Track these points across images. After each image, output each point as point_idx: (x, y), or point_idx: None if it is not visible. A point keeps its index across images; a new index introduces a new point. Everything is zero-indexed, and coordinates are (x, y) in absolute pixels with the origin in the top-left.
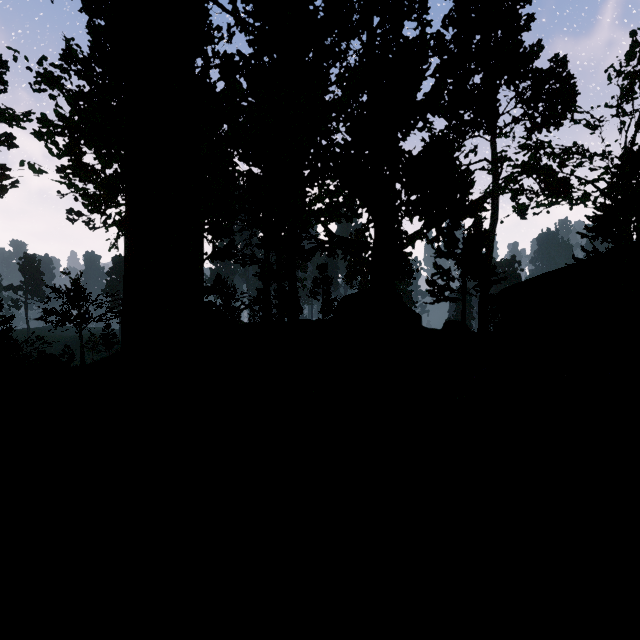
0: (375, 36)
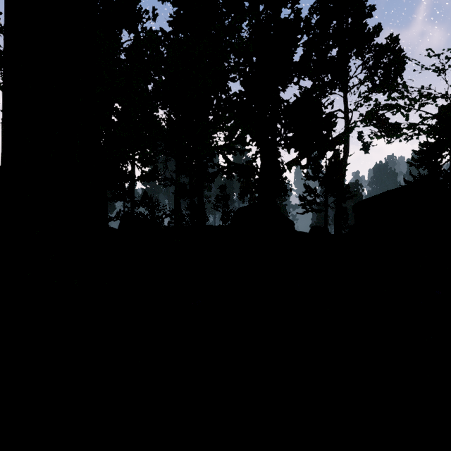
0: (261, 19)
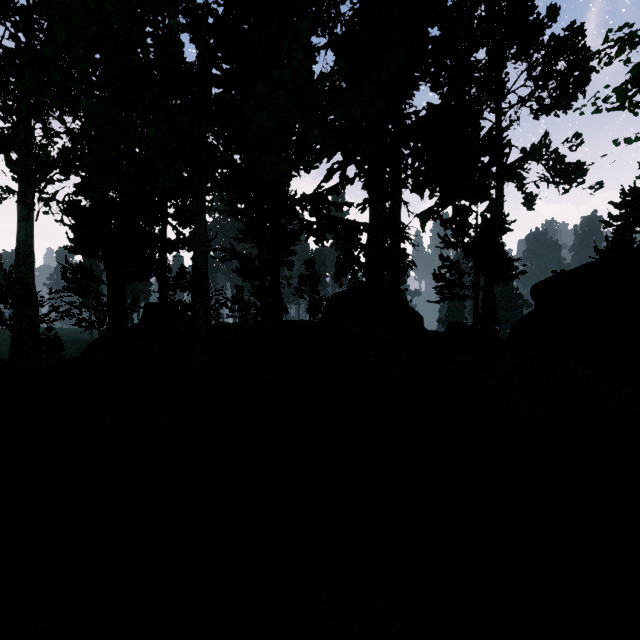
0: None
